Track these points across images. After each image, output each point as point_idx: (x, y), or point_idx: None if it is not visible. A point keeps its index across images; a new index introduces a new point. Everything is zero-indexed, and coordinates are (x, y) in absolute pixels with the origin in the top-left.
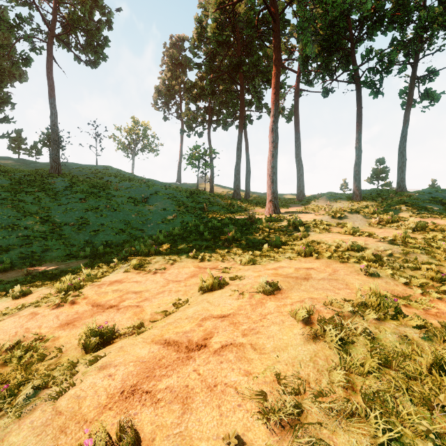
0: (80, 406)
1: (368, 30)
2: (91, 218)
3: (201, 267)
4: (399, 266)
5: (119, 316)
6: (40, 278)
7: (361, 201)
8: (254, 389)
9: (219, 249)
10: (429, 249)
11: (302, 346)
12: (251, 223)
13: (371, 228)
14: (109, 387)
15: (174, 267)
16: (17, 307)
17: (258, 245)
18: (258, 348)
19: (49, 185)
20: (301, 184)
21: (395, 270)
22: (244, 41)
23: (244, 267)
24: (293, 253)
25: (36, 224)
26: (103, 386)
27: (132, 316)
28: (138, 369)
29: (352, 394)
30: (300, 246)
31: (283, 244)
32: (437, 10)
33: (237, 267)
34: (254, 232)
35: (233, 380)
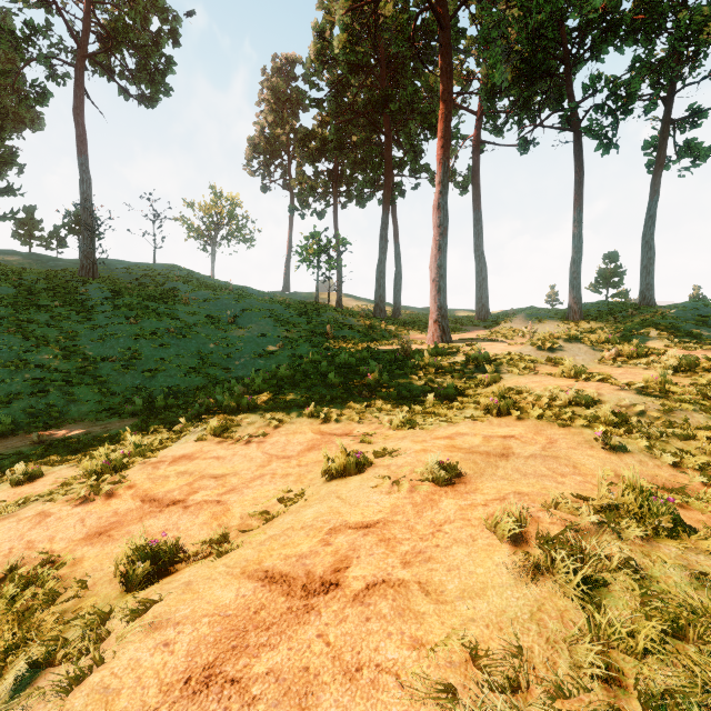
0: (109, 710)
1: (594, 44)
2: (145, 349)
3: (324, 433)
4: (659, 433)
5: (187, 521)
6: (58, 449)
7: (581, 321)
8: (431, 679)
9: (353, 401)
10: (706, 403)
11: (513, 589)
12: (405, 357)
13: (604, 366)
14: (164, 668)
15: (280, 433)
16: (16, 502)
17: (419, 395)
18: (432, 591)
19: (77, 296)
20: (483, 294)
21: (653, 439)
22: (393, 63)
23: (397, 432)
24: (477, 409)
25: (55, 360)
26: (153, 666)
27: (209, 519)
28: (217, 632)
29: (619, 694)
30: (490, 398)
31: (459, 394)
32: (706, 12)
33: (385, 434)
34: (410, 373)
35: (392, 657)
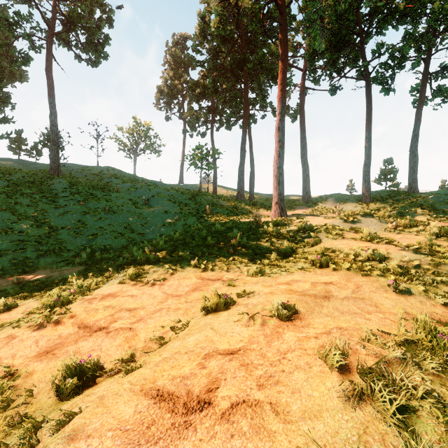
0: None
1: (379, 24)
2: (89, 221)
3: (203, 278)
4: (431, 281)
5: (107, 343)
6: (29, 288)
7: (370, 202)
8: None
9: (223, 256)
10: None
11: (343, 412)
12: (257, 227)
13: (388, 233)
14: None
15: (174, 278)
16: None
17: (266, 252)
18: (281, 412)
19: (47, 187)
20: (307, 185)
21: (427, 285)
22: (249, 37)
23: (252, 278)
24: (305, 262)
25: (31, 228)
26: None
27: (123, 342)
28: (117, 445)
29: None
30: (315, 255)
31: (293, 252)
32: None
33: (244, 279)
34: (260, 237)
35: None
